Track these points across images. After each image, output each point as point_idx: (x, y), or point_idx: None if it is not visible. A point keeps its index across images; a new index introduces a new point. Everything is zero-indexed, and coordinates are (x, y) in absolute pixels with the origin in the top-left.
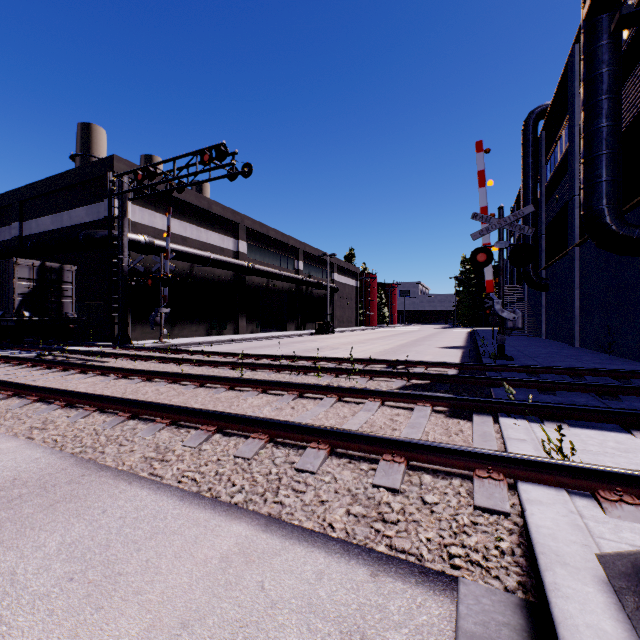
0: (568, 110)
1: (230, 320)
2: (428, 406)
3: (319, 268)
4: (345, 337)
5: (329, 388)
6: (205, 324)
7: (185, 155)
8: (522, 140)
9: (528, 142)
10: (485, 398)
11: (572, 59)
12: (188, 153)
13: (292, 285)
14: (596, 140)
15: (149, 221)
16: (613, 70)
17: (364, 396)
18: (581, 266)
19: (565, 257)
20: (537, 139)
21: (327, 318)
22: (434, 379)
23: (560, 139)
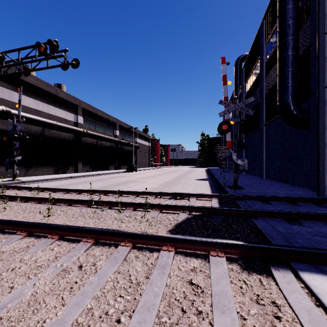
0: (259, 55)
1: (72, 164)
2: (222, 256)
3: (128, 135)
4: (143, 173)
5: (124, 234)
6: (53, 167)
7: (27, 47)
8: (234, 71)
9: (237, 72)
10: (275, 246)
11: (262, 28)
12: (29, 46)
13: (112, 144)
14: (286, 62)
15: (8, 97)
16: (295, 23)
17: (157, 242)
18: (267, 136)
19: (257, 132)
20: (241, 71)
21: (132, 163)
22: (208, 211)
23: (253, 71)
